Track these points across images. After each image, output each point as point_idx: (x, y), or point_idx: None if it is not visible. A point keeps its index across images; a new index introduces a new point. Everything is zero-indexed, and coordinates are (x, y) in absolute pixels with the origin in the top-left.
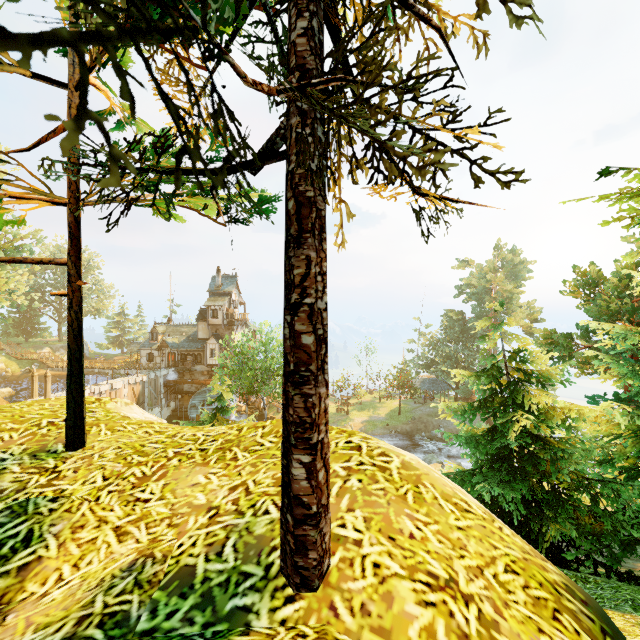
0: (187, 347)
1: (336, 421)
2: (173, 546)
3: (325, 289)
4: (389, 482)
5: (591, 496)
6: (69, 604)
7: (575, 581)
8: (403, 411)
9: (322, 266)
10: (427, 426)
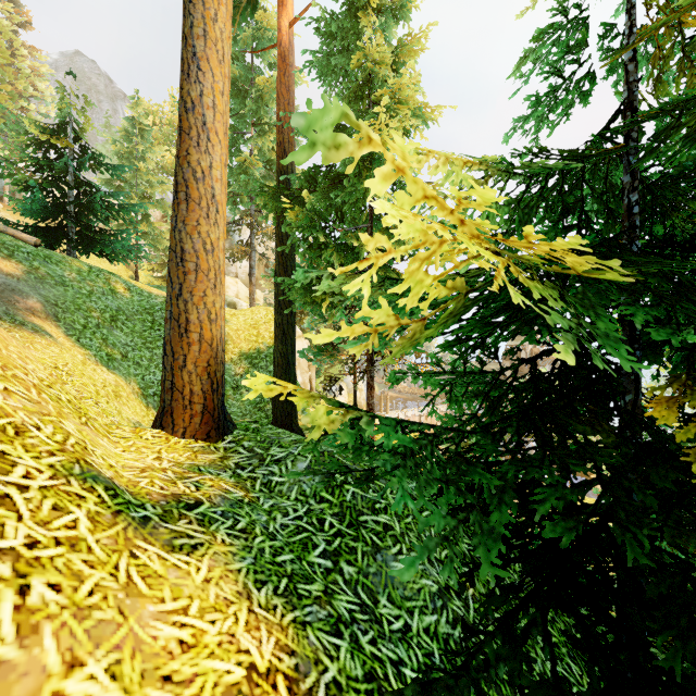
0: None
1: None
2: None
3: (373, 399)
4: None
5: None
6: None
7: None
8: None
9: (372, 395)
10: None
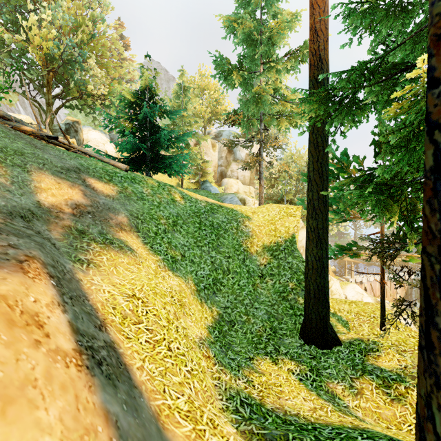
0: None
1: None
2: (412, 371)
3: None
4: None
5: None
6: (388, 366)
7: None
8: None
9: None
10: None
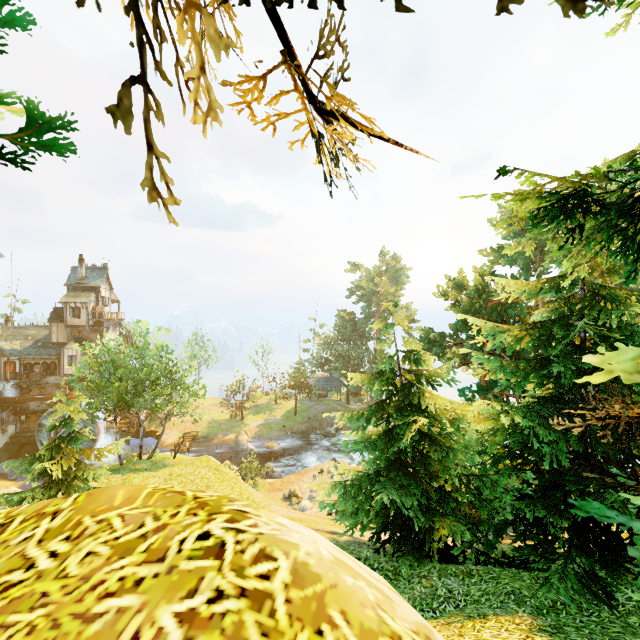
0: (34, 354)
1: (230, 428)
2: None
3: None
4: (268, 638)
5: (473, 490)
6: None
7: (463, 578)
8: (299, 411)
9: None
10: (322, 424)
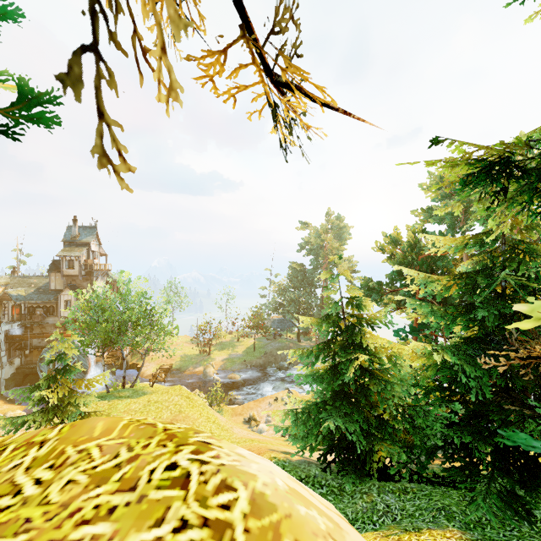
0: (36, 299)
1: (199, 361)
2: None
3: None
4: None
5: (408, 418)
6: None
7: (399, 495)
8: (257, 347)
9: None
10: (276, 358)
